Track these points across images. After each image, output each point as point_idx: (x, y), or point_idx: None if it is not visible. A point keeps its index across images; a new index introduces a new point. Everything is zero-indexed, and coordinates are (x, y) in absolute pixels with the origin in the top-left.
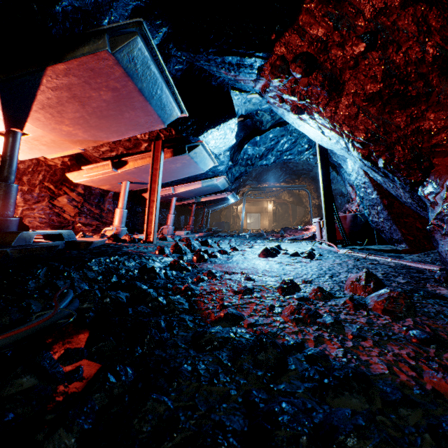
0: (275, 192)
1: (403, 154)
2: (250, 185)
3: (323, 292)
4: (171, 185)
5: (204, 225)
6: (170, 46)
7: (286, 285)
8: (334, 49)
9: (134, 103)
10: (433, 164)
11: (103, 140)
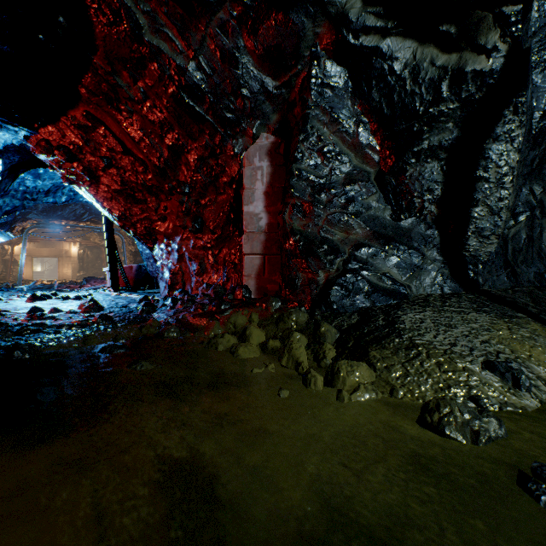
0: (82, 232)
1: (142, 230)
2: (36, 219)
3: (58, 309)
4: None
5: None
6: None
7: (33, 309)
8: (90, 154)
9: None
10: (158, 238)
11: None
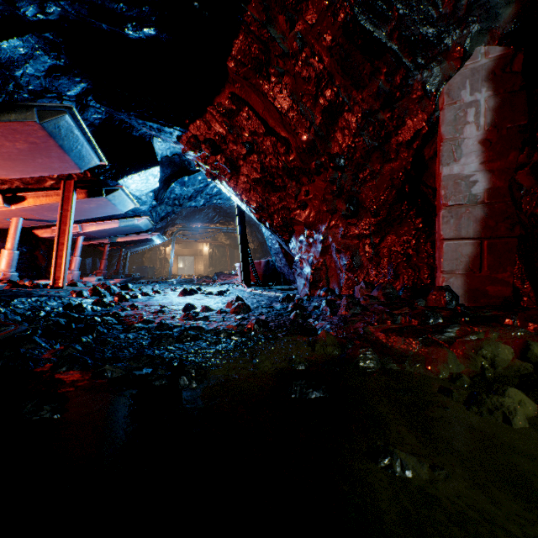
0: (211, 233)
1: (278, 221)
2: (180, 224)
3: (208, 308)
4: (77, 222)
5: (120, 270)
6: (89, 98)
7: (187, 306)
8: (231, 144)
9: (51, 153)
10: (294, 230)
11: (1, 176)
